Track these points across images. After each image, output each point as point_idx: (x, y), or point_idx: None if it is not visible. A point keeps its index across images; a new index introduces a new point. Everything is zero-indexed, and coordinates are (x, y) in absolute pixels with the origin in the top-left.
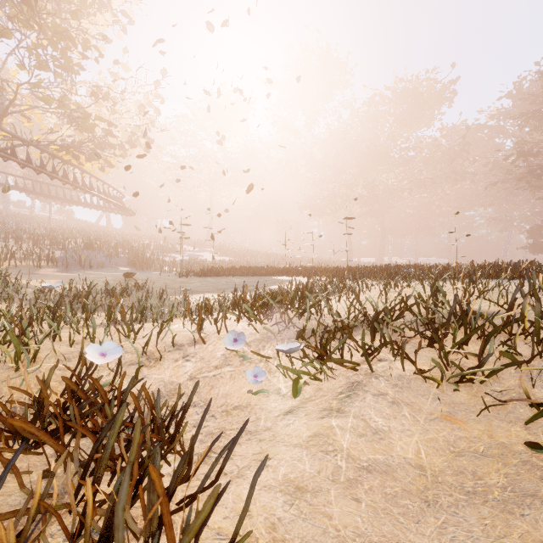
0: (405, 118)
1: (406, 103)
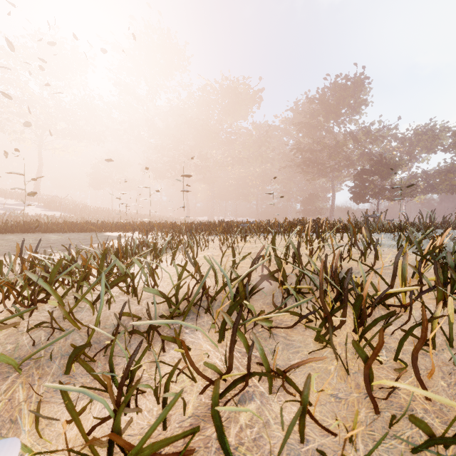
0: (229, 109)
1: (230, 98)
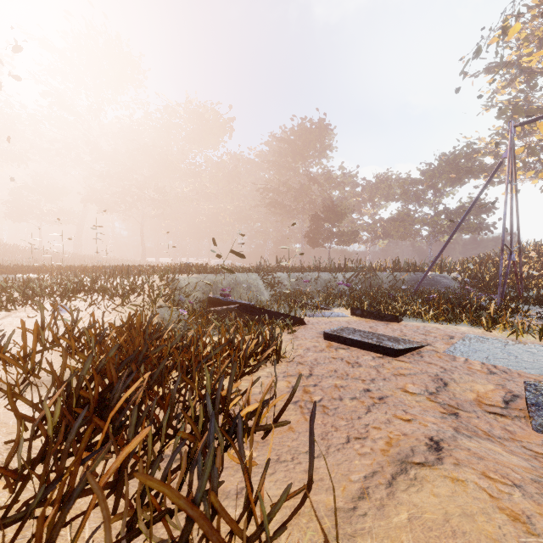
0: (195, 136)
1: (196, 124)
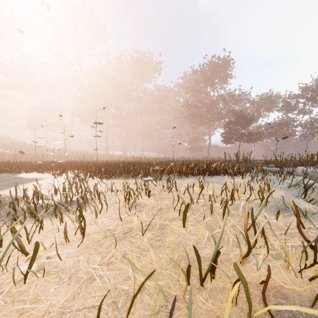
0: (138, 74)
1: (139, 66)
